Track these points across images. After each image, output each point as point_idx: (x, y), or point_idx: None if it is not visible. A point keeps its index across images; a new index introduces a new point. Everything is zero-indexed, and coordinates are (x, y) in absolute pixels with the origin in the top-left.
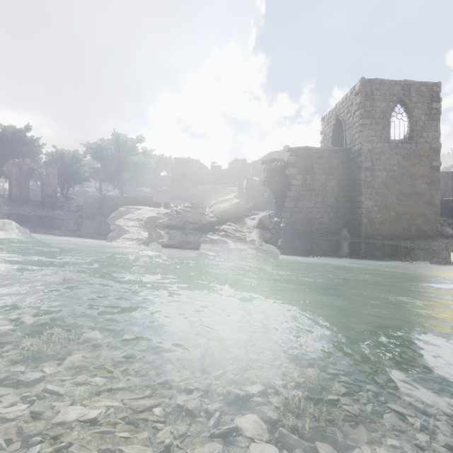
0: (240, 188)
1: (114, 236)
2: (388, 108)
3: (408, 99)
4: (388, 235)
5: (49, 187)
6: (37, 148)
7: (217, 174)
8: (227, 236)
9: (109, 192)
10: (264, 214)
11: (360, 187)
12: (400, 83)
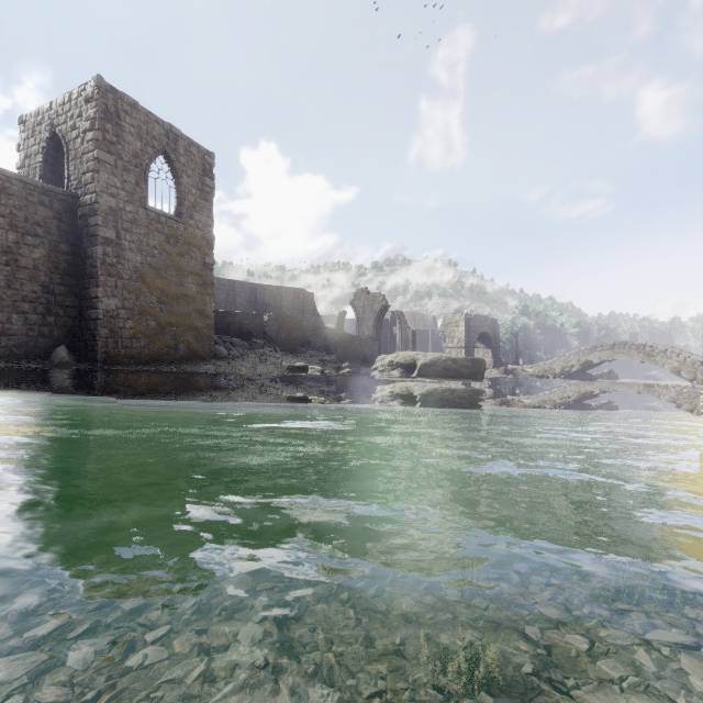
0: None
1: None
2: (145, 153)
3: (175, 155)
4: (145, 357)
5: None
6: None
7: None
8: None
9: None
10: None
11: (96, 271)
12: (163, 124)
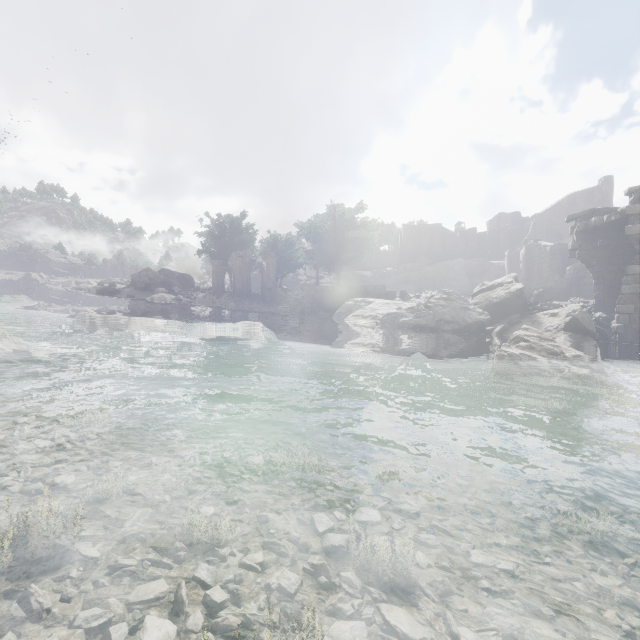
0: (512, 261)
1: (343, 337)
2: None
3: None
4: None
5: (269, 280)
6: (252, 236)
7: (470, 242)
8: (531, 349)
9: (321, 279)
10: (576, 307)
11: None
12: None
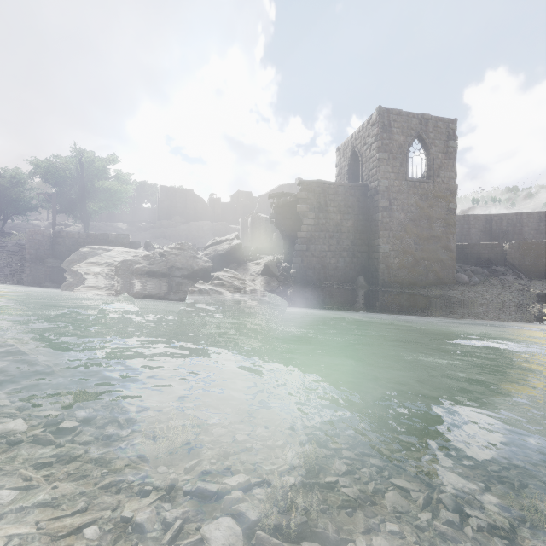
0: (244, 227)
1: (72, 285)
2: (406, 143)
3: (426, 134)
4: (406, 282)
5: None
6: None
7: (216, 208)
8: (222, 285)
9: (68, 227)
10: (271, 259)
11: (377, 228)
12: (417, 116)
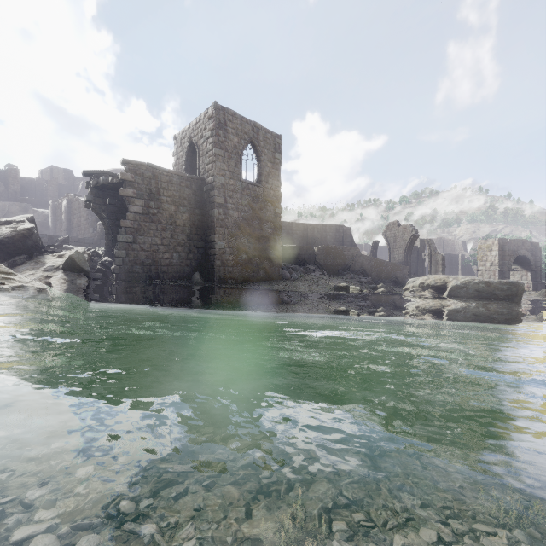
0: (56, 211)
1: None
2: (240, 145)
3: (257, 142)
4: (240, 279)
5: None
6: None
7: (11, 183)
8: None
9: None
10: (81, 250)
11: (214, 224)
12: (250, 122)
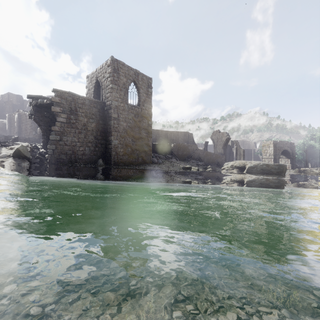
0: (11, 121)
1: None
2: (127, 83)
3: (138, 81)
4: (127, 163)
5: None
6: None
7: None
8: None
9: None
10: (25, 144)
11: (111, 130)
12: (133, 69)
